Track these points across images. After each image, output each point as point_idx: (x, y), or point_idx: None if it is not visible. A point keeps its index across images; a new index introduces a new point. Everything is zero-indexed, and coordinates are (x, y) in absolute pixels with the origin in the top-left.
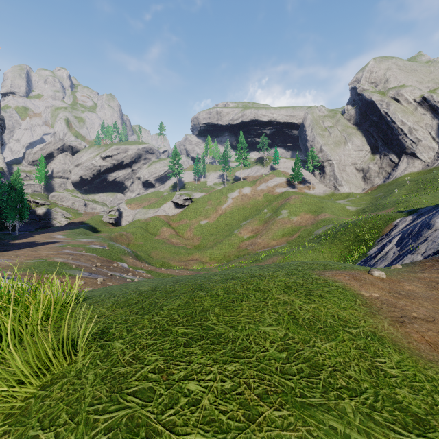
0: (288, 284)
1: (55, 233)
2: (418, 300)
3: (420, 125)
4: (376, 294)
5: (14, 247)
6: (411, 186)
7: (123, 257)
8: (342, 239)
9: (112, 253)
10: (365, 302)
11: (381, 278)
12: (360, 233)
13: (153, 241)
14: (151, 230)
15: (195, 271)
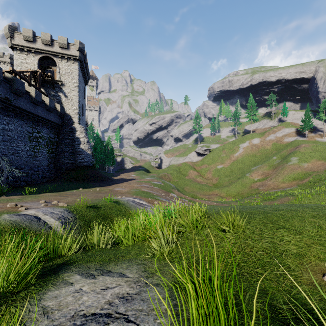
0: (314, 215)
1: (129, 173)
2: None
3: None
4: None
5: (119, 181)
6: None
7: (172, 190)
8: None
9: (166, 187)
10: None
11: None
12: None
13: (185, 179)
14: (182, 172)
15: (220, 203)
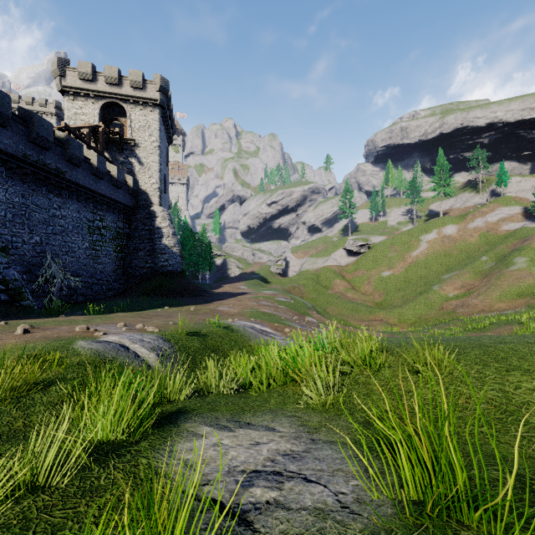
0: None
1: (237, 284)
2: None
3: None
4: None
5: (222, 297)
6: None
7: (308, 312)
8: None
9: (298, 307)
10: None
11: None
12: None
13: (327, 295)
14: (322, 282)
15: (389, 334)
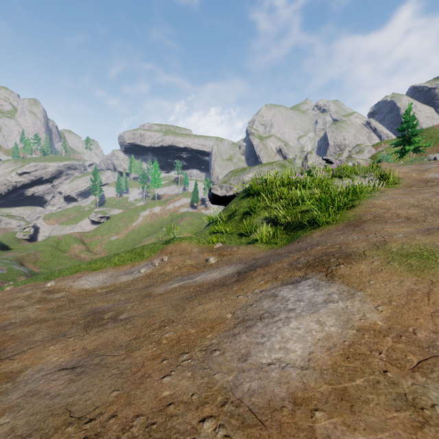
0: None
1: None
2: None
3: None
4: None
5: None
6: None
7: (17, 278)
8: None
9: (9, 275)
10: None
11: None
12: None
13: (62, 257)
14: (62, 247)
15: None
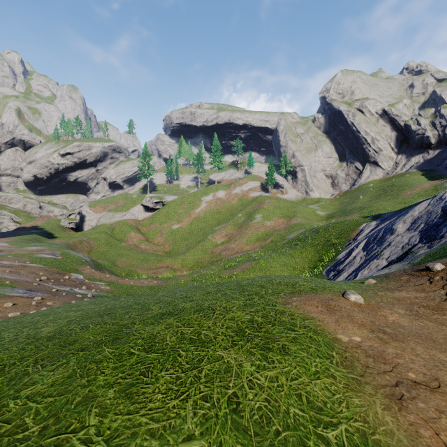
0: (241, 325)
1: None
2: (409, 343)
3: (381, 136)
4: (357, 337)
5: None
6: (374, 192)
7: (79, 267)
8: (313, 243)
9: (66, 263)
10: (345, 357)
11: (359, 303)
12: (329, 238)
13: (120, 247)
14: (117, 235)
15: (163, 281)
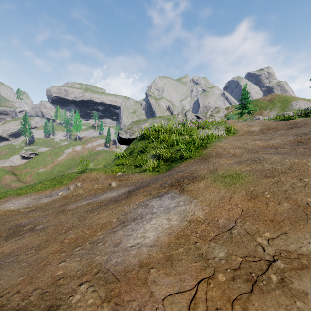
0: None
1: None
2: None
3: None
4: None
5: None
6: None
7: None
8: None
9: None
10: None
11: None
12: None
13: None
14: None
15: None
